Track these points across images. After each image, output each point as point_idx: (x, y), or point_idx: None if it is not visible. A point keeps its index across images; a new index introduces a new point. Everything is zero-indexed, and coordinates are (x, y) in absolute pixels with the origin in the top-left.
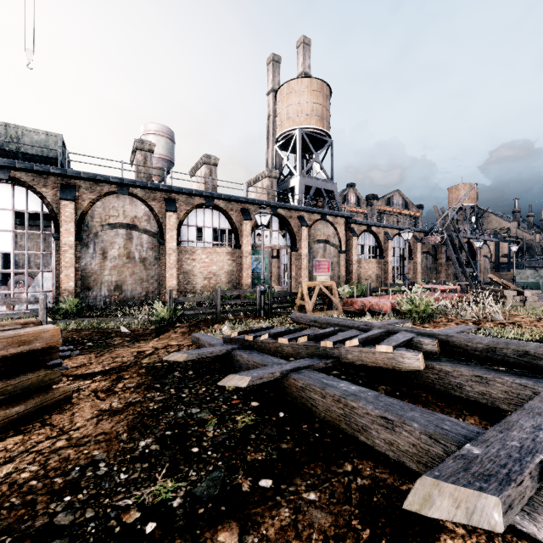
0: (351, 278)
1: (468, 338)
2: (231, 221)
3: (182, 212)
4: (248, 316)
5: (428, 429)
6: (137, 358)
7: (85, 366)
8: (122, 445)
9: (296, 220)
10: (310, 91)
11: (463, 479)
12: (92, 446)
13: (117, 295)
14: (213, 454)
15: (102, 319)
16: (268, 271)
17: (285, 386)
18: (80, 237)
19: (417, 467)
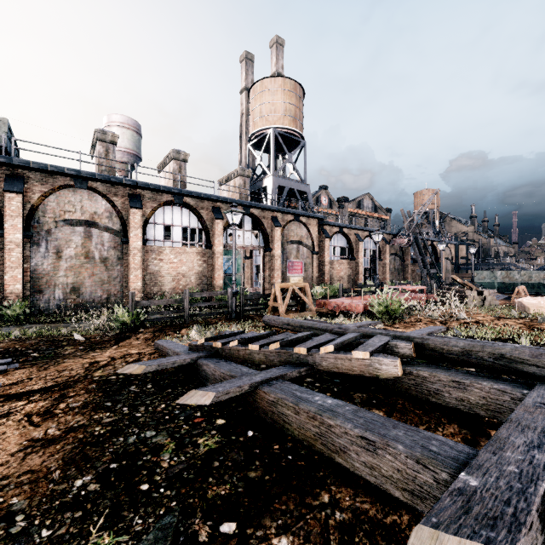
0: (324, 279)
1: (444, 341)
2: (201, 220)
3: (149, 209)
4: (218, 319)
5: (415, 452)
6: (89, 371)
7: (22, 382)
8: (51, 487)
9: (269, 220)
10: (283, 90)
11: (466, 527)
12: (11, 491)
13: (74, 298)
14: (166, 491)
15: (54, 325)
16: (241, 272)
17: (255, 400)
18: (29, 235)
19: (402, 496)
